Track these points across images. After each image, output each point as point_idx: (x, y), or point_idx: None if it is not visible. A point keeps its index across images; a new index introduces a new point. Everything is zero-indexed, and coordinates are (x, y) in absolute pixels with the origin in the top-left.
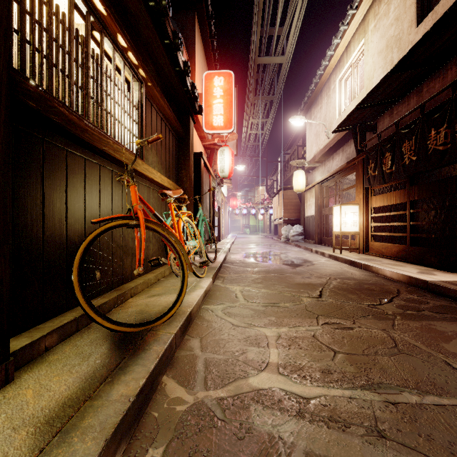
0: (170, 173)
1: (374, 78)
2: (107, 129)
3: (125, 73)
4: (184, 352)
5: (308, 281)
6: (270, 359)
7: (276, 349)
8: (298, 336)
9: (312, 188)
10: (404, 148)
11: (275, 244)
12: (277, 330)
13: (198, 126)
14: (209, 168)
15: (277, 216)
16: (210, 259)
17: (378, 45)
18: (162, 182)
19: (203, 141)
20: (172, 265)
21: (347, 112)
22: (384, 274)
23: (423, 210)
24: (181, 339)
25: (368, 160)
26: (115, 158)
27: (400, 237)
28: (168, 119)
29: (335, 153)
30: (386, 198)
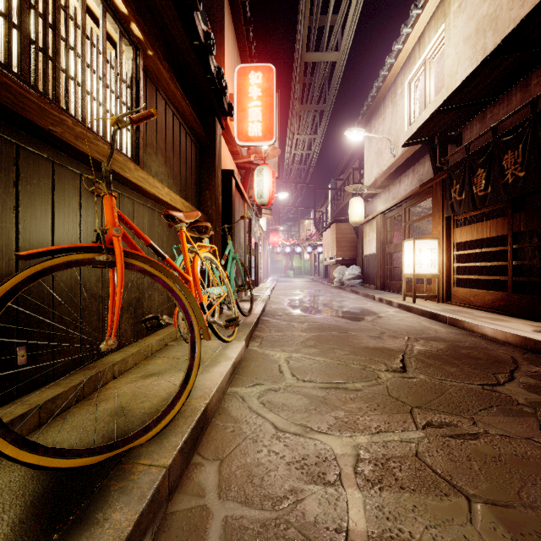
0: (187, 193)
1: (458, 73)
2: (67, 104)
3: (109, 30)
4: (186, 500)
5: (381, 344)
6: (350, 521)
7: (358, 491)
8: (390, 456)
9: (372, 219)
10: (506, 162)
11: (326, 290)
12: (351, 440)
13: (228, 138)
14: (243, 192)
15: (328, 255)
16: (243, 312)
17: (463, 30)
18: (172, 202)
19: (235, 158)
20: (181, 326)
21: (420, 121)
22: (482, 332)
23: (534, 244)
24: (183, 468)
25: (452, 180)
26: (80, 152)
27: (491, 281)
28: (184, 116)
29: (403, 175)
30: (476, 230)
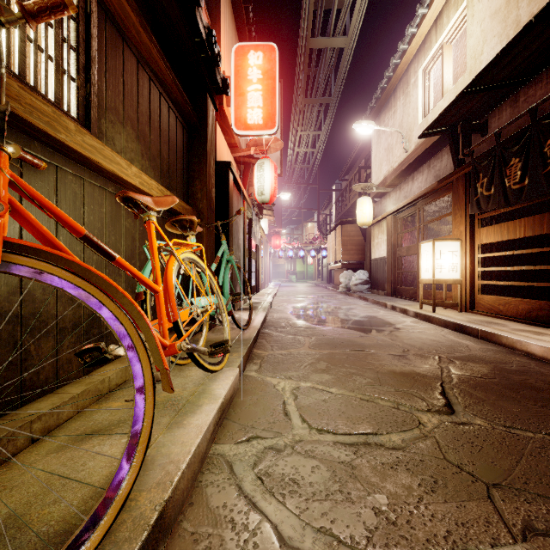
0: (170, 182)
1: (484, 53)
2: None
3: None
4: None
5: (408, 366)
6: None
7: None
8: None
9: (382, 220)
10: (549, 148)
11: (331, 296)
12: None
13: (225, 127)
14: (242, 188)
15: (333, 259)
16: (240, 325)
17: (490, 3)
18: (144, 187)
19: (233, 151)
20: None
21: (436, 111)
22: (528, 350)
23: None
24: None
25: (477, 173)
26: None
27: (519, 287)
28: (165, 84)
29: (416, 172)
30: (507, 230)
